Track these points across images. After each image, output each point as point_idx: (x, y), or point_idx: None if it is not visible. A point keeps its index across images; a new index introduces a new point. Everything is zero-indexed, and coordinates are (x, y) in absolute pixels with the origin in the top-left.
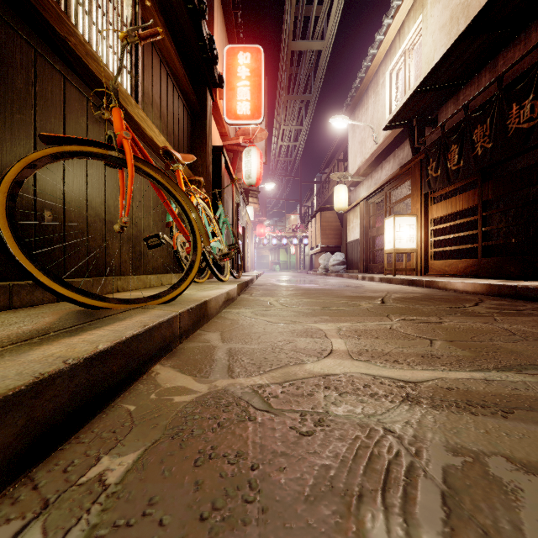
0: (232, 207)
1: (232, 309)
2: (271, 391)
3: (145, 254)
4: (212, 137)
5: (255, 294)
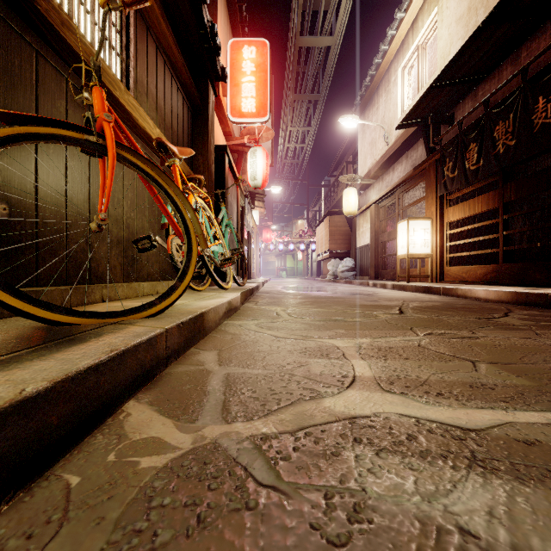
0: (237, 210)
1: (234, 321)
2: (279, 446)
3: (138, 259)
4: (215, 136)
5: (261, 303)
